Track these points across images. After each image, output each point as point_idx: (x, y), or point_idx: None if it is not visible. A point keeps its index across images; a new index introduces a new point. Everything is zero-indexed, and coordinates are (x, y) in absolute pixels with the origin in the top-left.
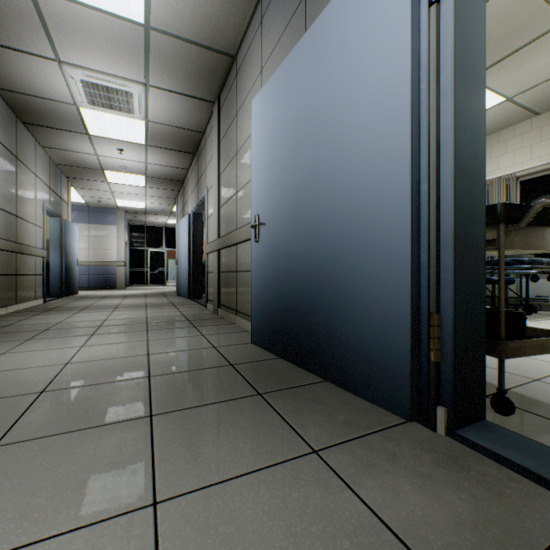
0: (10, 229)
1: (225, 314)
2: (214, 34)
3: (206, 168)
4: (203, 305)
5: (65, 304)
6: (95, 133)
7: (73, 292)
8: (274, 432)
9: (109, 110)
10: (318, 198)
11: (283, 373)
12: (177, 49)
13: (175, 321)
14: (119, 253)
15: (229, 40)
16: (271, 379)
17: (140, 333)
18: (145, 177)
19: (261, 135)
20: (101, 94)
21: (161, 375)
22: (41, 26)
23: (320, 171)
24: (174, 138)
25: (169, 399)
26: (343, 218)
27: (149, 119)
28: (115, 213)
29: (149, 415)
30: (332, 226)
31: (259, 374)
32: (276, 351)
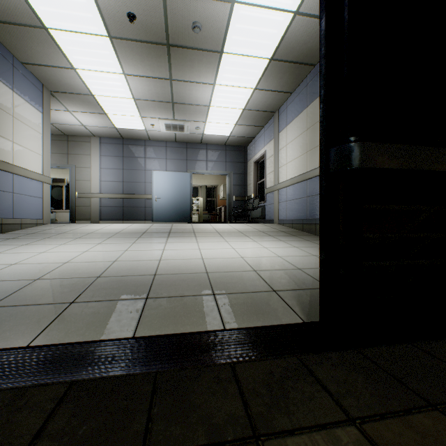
0: None
1: None
2: None
3: None
4: None
5: None
6: None
7: None
8: None
9: None
10: None
11: None
12: None
13: None
14: None
15: None
16: None
17: None
18: None
19: None
20: None
21: None
22: None
23: None
24: None
25: None
26: None
27: None
28: None
29: None
30: None
31: None
32: None
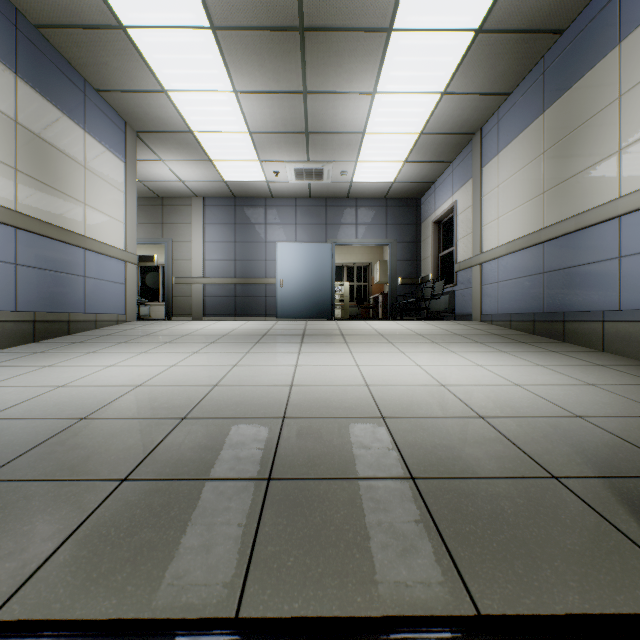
0: None
1: None
2: None
3: None
4: None
5: None
6: None
7: None
8: None
9: None
10: None
11: None
12: None
13: None
14: None
15: None
16: None
17: None
18: None
19: None
20: None
21: None
22: None
23: None
24: None
25: None
26: None
27: None
28: None
29: None
30: None
31: None
32: None
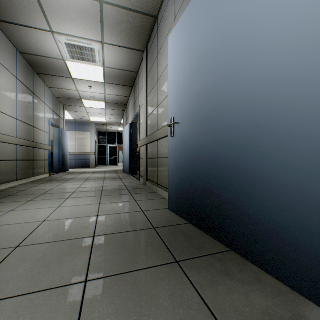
0: (30, 134)
1: (150, 185)
2: (143, 2)
3: (139, 94)
4: (137, 179)
5: (60, 177)
6: (76, 77)
7: (66, 170)
8: (194, 319)
9: (82, 61)
10: (225, 97)
11: (194, 239)
12: (120, 15)
13: (119, 190)
14: (92, 148)
15: (153, 5)
16: (185, 245)
17: (96, 198)
18: (105, 103)
19: (175, 59)
20: (77, 51)
21: (102, 235)
22: (40, 9)
23: (228, 74)
24: (120, 77)
25: (104, 261)
26: (252, 111)
27: (105, 66)
28: (90, 125)
29: (85, 280)
30: (239, 119)
31: (175, 238)
32: (187, 218)
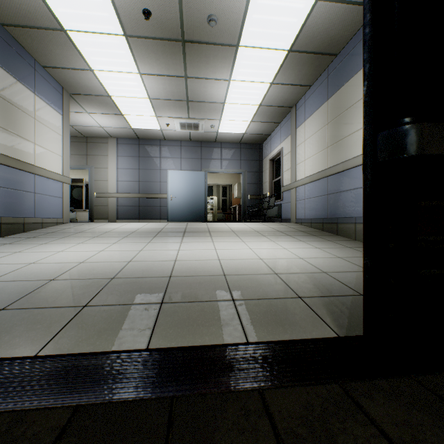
0: None
1: None
2: None
3: None
4: None
5: None
6: None
7: None
8: None
9: None
10: None
11: None
12: None
13: None
14: None
15: None
16: None
17: None
18: None
19: None
20: None
21: None
22: None
23: None
24: None
25: None
26: None
27: None
28: None
29: None
30: None
31: None
32: None
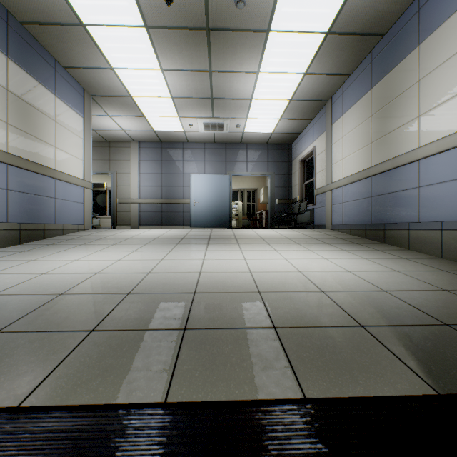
0: None
1: None
2: None
3: None
4: None
5: None
6: None
7: None
8: None
9: None
10: None
11: None
12: None
13: None
14: None
15: None
16: None
17: None
18: None
19: None
20: None
21: None
22: None
23: None
24: None
25: None
26: None
27: None
28: None
29: None
30: None
31: None
32: None
